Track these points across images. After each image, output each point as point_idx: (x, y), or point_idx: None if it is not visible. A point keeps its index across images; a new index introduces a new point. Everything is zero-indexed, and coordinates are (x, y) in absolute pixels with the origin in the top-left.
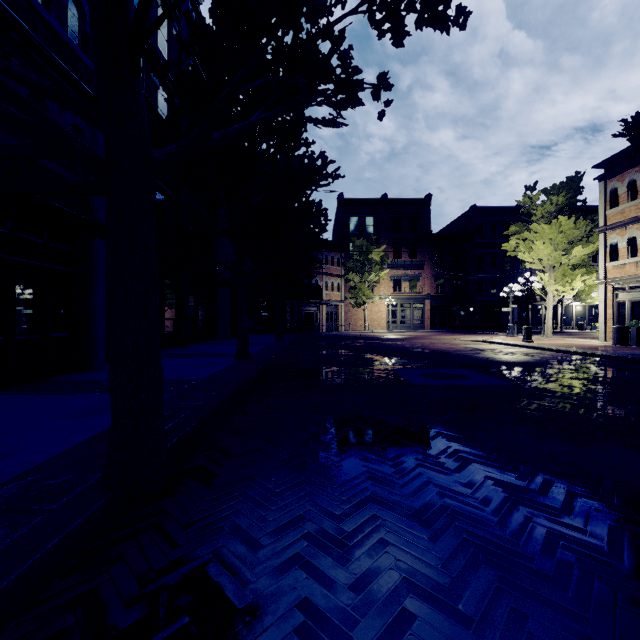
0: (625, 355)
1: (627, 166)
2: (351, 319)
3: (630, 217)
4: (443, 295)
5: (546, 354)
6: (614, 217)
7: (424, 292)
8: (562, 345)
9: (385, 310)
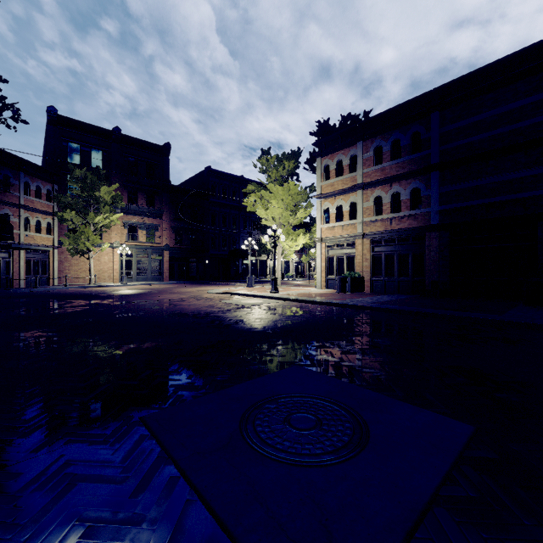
0: (377, 305)
1: (336, 148)
2: (70, 270)
3: (338, 189)
4: (182, 247)
5: (313, 308)
6: (327, 188)
7: (163, 243)
8: (305, 295)
9: (118, 260)
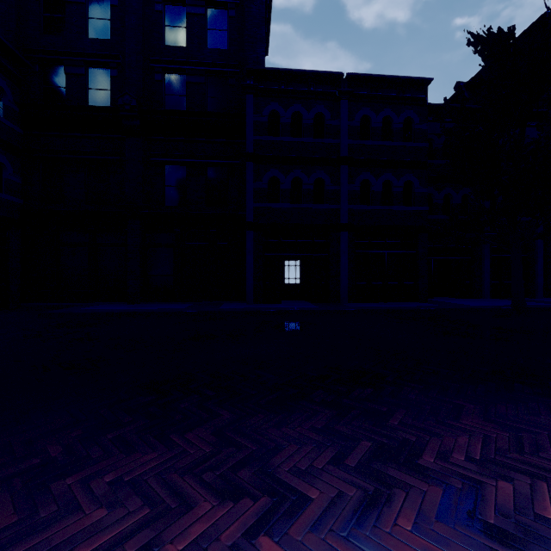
0: None
1: None
2: None
3: None
4: None
5: None
6: None
7: None
8: None
9: None
